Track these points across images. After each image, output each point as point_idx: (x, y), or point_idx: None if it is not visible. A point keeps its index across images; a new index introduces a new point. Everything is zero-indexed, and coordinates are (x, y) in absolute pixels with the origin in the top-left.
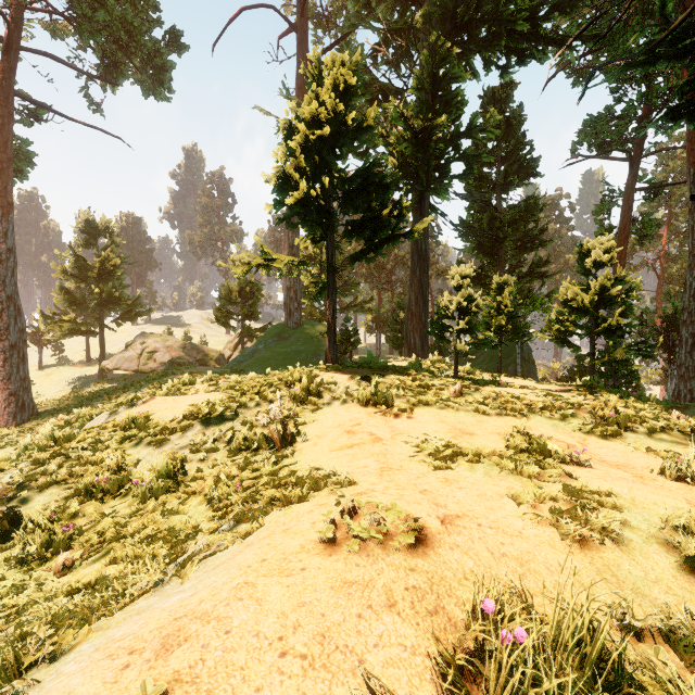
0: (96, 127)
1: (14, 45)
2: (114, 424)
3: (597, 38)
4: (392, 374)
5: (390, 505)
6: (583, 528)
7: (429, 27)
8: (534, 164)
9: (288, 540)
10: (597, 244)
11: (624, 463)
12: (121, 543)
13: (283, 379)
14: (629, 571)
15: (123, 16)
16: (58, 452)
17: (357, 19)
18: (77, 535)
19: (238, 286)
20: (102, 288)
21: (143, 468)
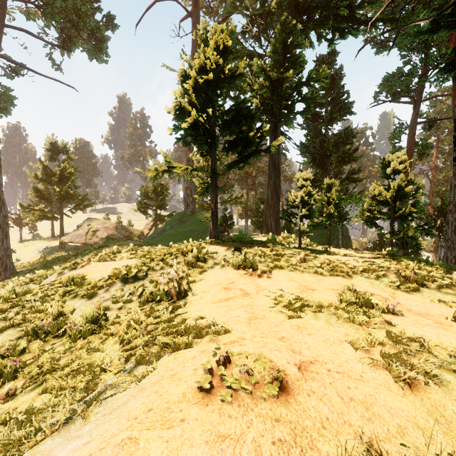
0: (56, 80)
1: (0, 23)
2: (60, 282)
3: (393, 20)
4: (256, 246)
5: (257, 354)
6: (409, 370)
7: (281, 11)
8: (350, 106)
9: (173, 387)
10: (395, 158)
11: (425, 311)
12: (52, 376)
13: (180, 250)
14: (453, 411)
15: (74, 4)
16: (16, 303)
17: (232, 7)
18: (23, 368)
19: (153, 186)
20: (61, 188)
21: (77, 315)
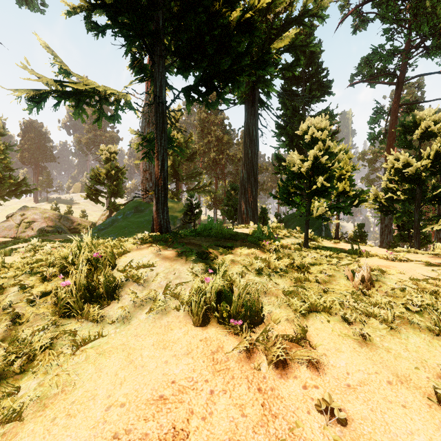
0: None
1: None
2: None
3: None
4: (242, 244)
5: None
6: None
7: None
8: (330, 84)
9: None
10: (427, 116)
11: None
12: None
13: (60, 259)
14: None
15: None
16: None
17: None
18: None
19: (105, 169)
20: None
21: None
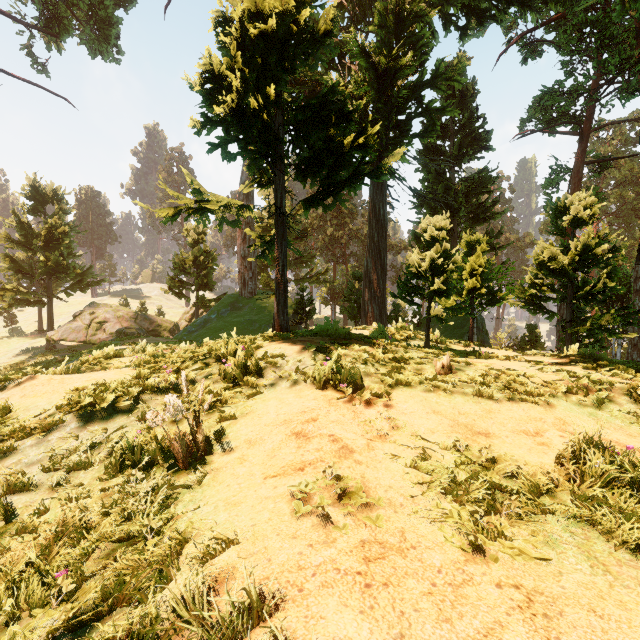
0: (36, 84)
1: None
2: None
3: None
4: (356, 343)
5: None
6: None
7: None
8: (487, 137)
9: None
10: (577, 200)
11: None
12: None
13: (214, 351)
14: None
15: None
16: None
17: None
18: None
19: (192, 255)
20: (48, 256)
21: None
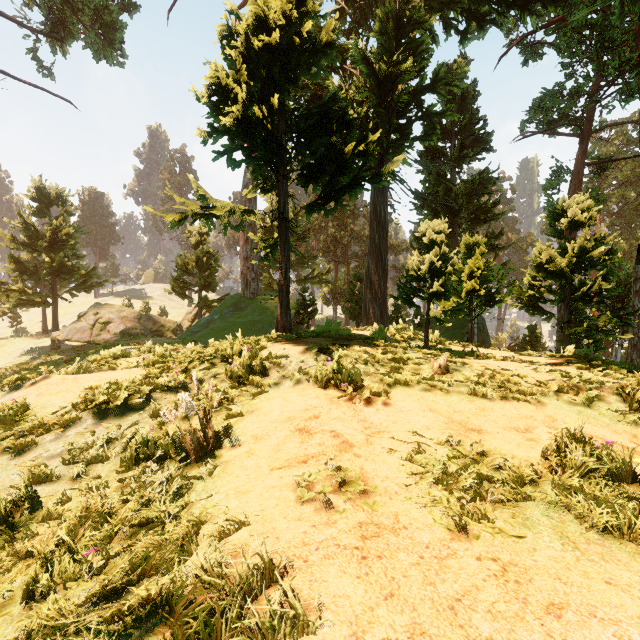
0: (42, 88)
1: None
2: None
3: (559, 2)
4: (357, 344)
5: None
6: None
7: None
8: (488, 138)
9: None
10: (574, 203)
11: None
12: None
13: (220, 351)
14: None
15: None
16: None
17: None
18: None
19: (195, 256)
20: (53, 257)
21: None
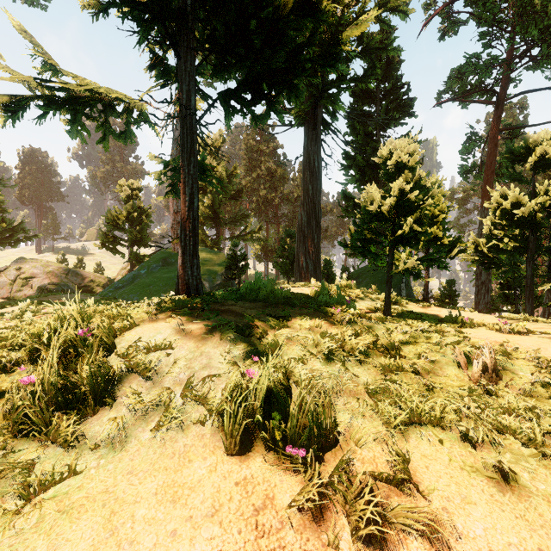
0: None
1: None
2: None
3: None
4: (302, 312)
5: None
6: None
7: None
8: (411, 103)
9: None
10: (544, 139)
11: None
12: None
13: (30, 337)
14: None
15: None
16: None
17: None
18: None
19: (125, 211)
20: None
21: None
